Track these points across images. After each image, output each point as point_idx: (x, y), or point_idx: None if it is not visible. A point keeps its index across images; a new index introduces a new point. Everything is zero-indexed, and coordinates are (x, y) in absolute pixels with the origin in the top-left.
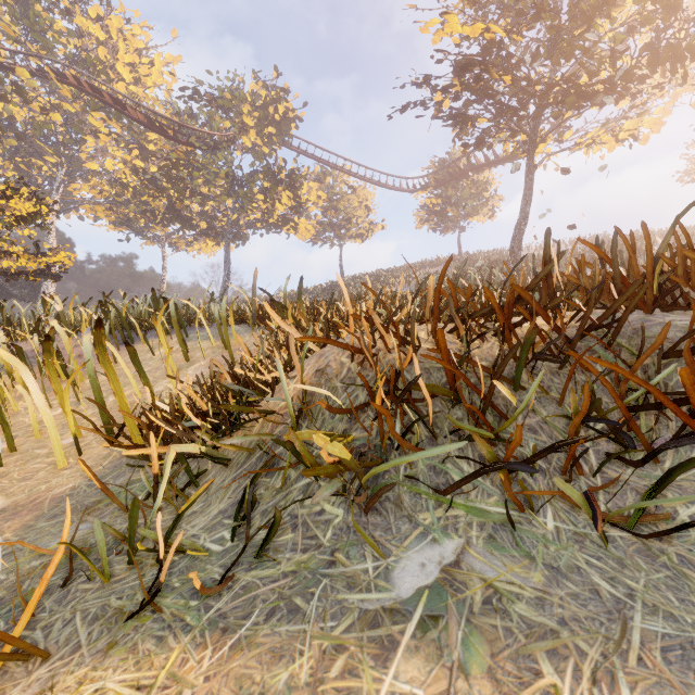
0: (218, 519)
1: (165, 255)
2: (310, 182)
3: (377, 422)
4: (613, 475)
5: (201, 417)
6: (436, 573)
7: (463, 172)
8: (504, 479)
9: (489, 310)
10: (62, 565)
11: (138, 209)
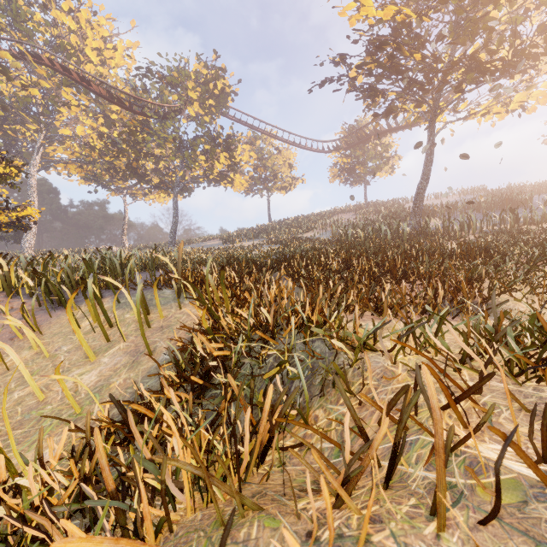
0: None
1: (126, 204)
2: (243, 145)
3: None
4: None
5: None
6: None
7: (369, 136)
8: None
9: None
10: None
11: (104, 166)
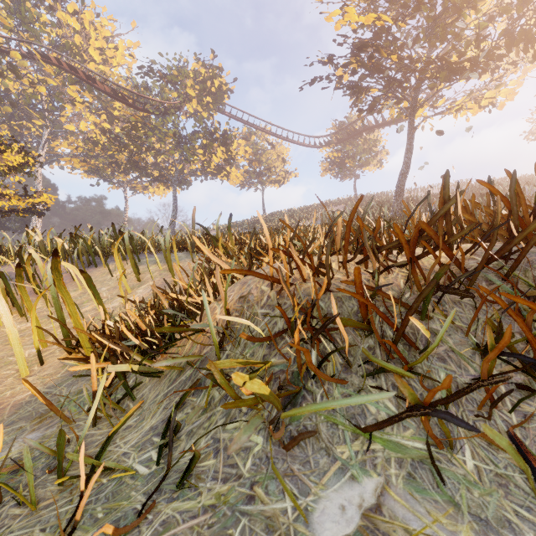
0: (149, 436)
1: (127, 197)
2: (239, 140)
3: (294, 349)
4: (525, 408)
5: (141, 335)
6: (357, 520)
7: (358, 132)
8: (424, 418)
9: (396, 244)
10: (2, 481)
11: (106, 161)
